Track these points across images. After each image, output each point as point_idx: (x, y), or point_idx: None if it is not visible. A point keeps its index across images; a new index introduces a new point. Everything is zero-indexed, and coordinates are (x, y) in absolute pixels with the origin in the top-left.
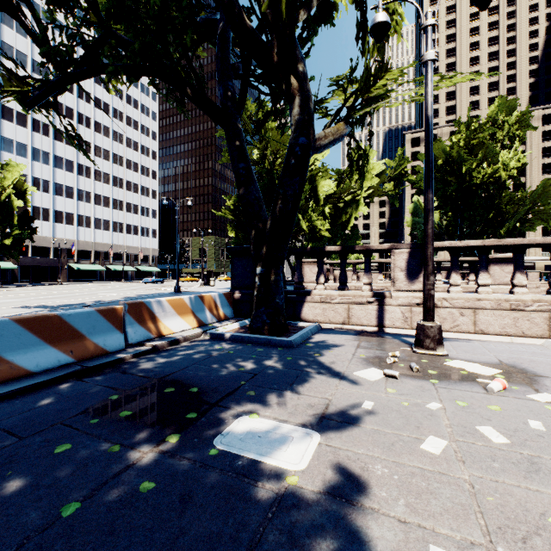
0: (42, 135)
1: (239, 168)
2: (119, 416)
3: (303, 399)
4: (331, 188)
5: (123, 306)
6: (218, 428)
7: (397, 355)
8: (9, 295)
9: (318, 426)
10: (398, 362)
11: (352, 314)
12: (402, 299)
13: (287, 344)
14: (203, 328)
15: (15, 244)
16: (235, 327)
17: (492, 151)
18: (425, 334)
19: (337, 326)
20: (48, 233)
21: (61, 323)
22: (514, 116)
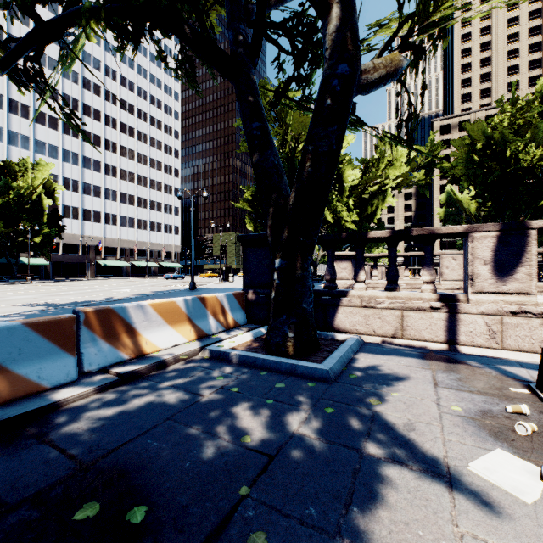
0: (72, 137)
1: (252, 128)
2: None
3: None
4: (358, 176)
5: (77, 316)
6: None
7: (524, 411)
8: (29, 291)
9: None
10: (537, 432)
11: (408, 324)
12: (486, 304)
13: (322, 376)
14: (203, 341)
15: (45, 241)
16: (247, 339)
17: (542, 131)
18: None
19: (385, 340)
20: (77, 231)
21: None
22: None
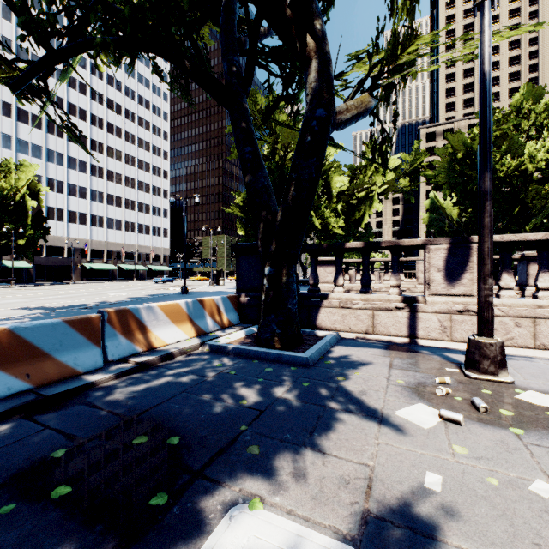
0: (56, 137)
1: (245, 152)
2: (49, 497)
3: (331, 464)
4: (345, 183)
5: (102, 315)
6: (195, 535)
7: (447, 381)
8: (17, 295)
9: (362, 536)
10: (451, 394)
11: (377, 322)
12: (439, 304)
13: (302, 362)
14: (203, 338)
15: (29, 243)
16: (240, 336)
17: (517, 143)
18: (482, 353)
19: (359, 336)
20: (62, 233)
21: (13, 339)
22: (541, 105)
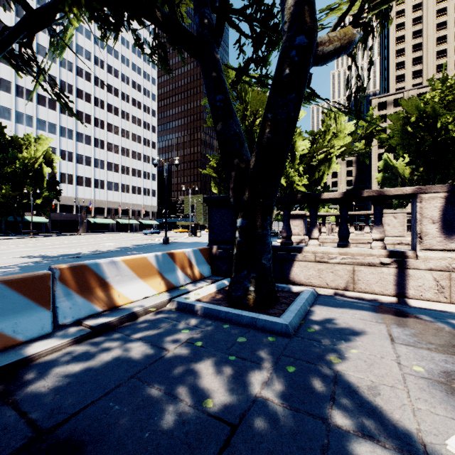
0: (67, 116)
1: (216, 100)
2: None
3: None
4: (307, 146)
5: (52, 272)
6: None
7: None
8: (30, 244)
9: None
10: None
11: (359, 278)
12: (435, 261)
13: (281, 330)
14: (172, 293)
15: (45, 202)
16: (211, 291)
17: None
18: None
19: (337, 292)
20: (72, 194)
21: None
22: None
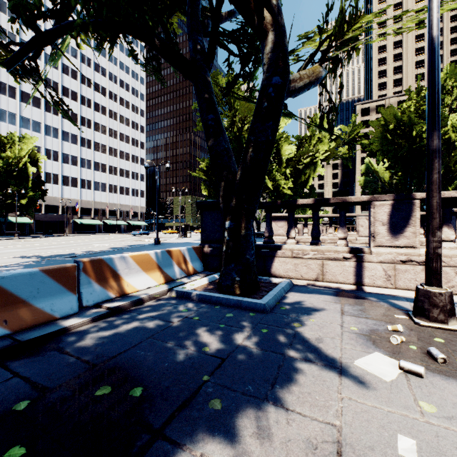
0: (53, 114)
1: (208, 119)
2: None
3: (295, 423)
4: (293, 150)
5: (77, 265)
6: None
7: (399, 329)
8: (18, 245)
9: None
10: (405, 342)
11: (326, 271)
12: (384, 255)
13: (260, 308)
14: (170, 284)
15: (30, 203)
16: (204, 283)
17: (441, 115)
18: (432, 302)
19: (309, 283)
20: (57, 194)
21: None
22: None
